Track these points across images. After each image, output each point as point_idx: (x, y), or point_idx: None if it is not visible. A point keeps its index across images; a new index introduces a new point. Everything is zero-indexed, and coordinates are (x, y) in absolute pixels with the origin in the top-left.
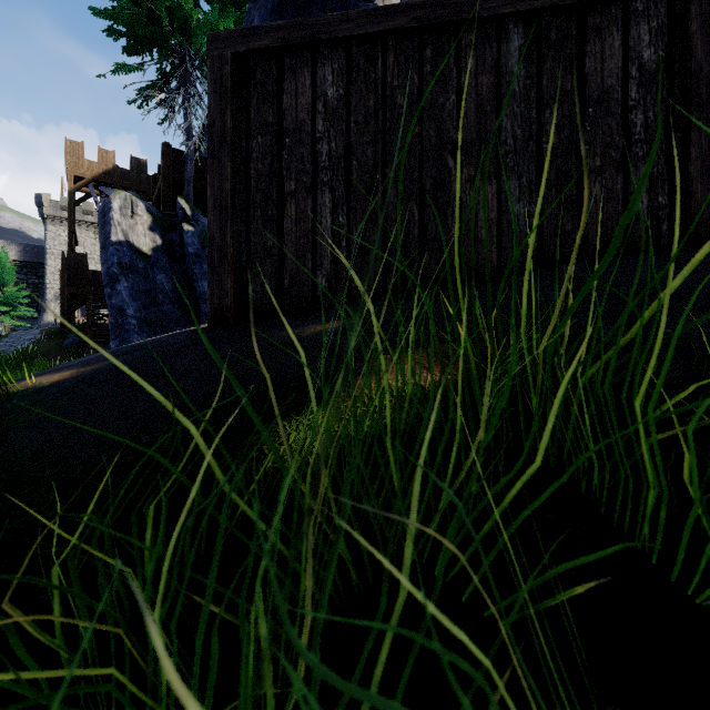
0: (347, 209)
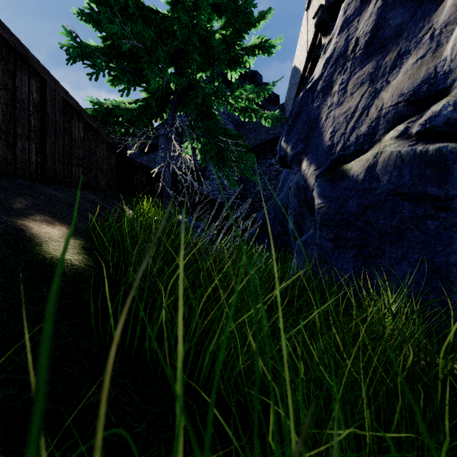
0: None
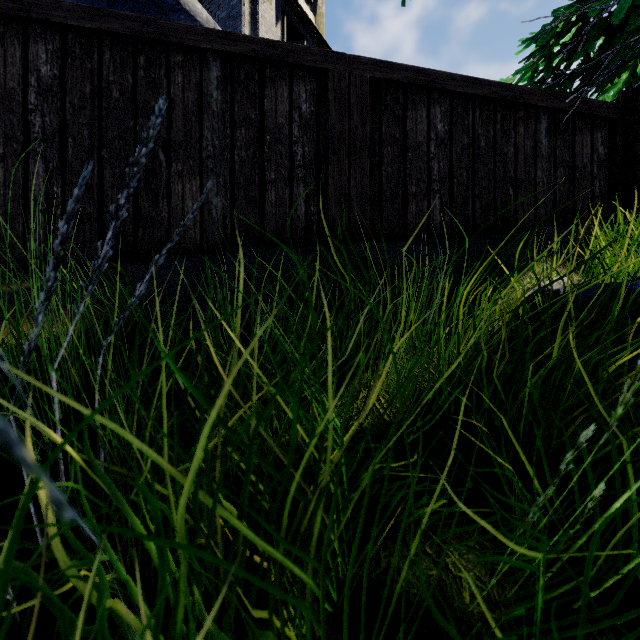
0: (63, 180)
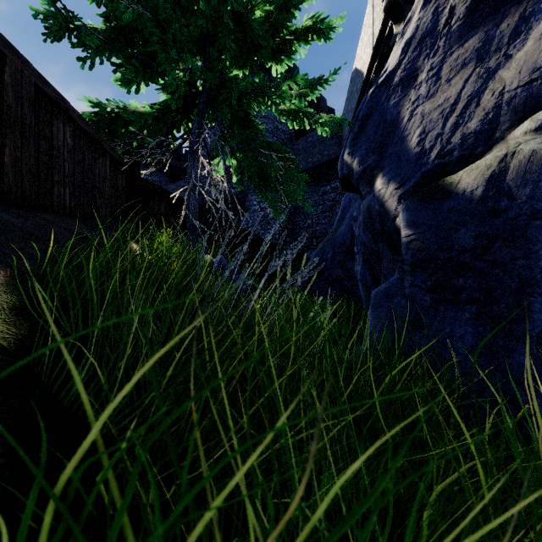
0: None
